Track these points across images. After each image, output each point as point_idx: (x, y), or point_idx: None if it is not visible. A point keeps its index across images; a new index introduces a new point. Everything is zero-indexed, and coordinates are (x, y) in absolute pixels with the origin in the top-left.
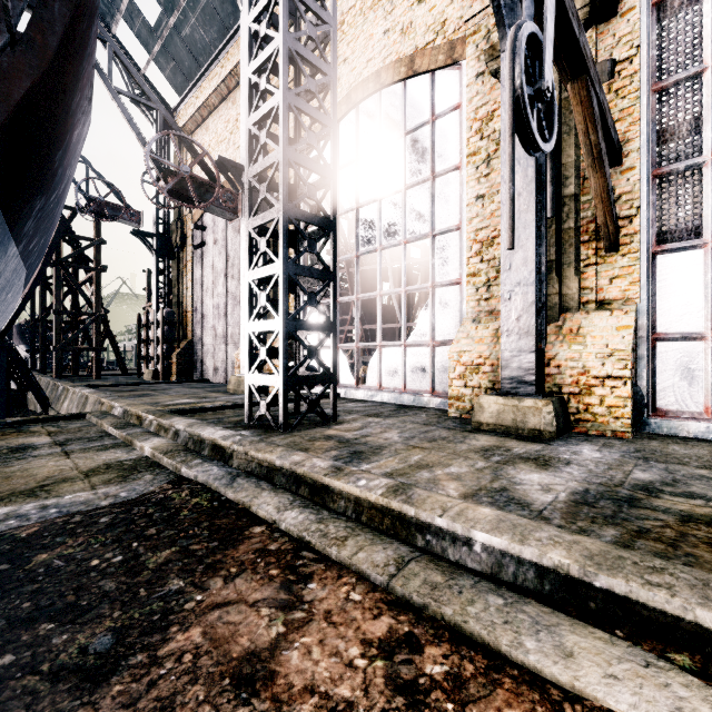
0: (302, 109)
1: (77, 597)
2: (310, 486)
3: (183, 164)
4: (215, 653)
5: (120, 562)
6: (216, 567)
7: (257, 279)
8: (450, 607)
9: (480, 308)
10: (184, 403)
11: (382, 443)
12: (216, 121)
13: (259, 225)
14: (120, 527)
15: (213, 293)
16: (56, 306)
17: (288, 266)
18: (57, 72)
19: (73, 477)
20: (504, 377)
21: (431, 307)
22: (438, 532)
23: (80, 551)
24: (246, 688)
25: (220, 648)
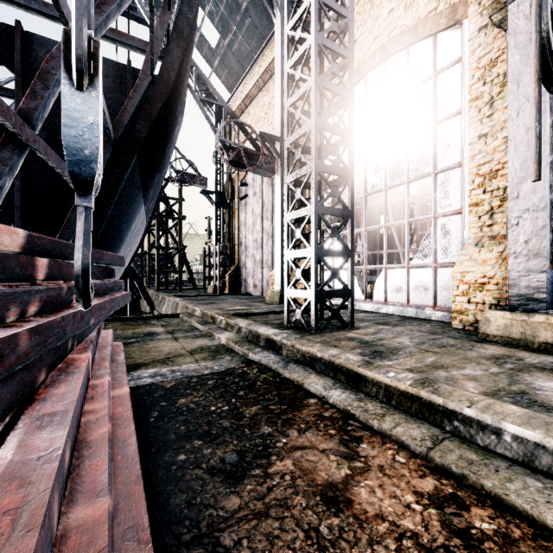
0: (327, 88)
1: (209, 428)
2: (345, 374)
3: (239, 141)
4: (305, 478)
5: (228, 410)
6: (290, 422)
7: (293, 219)
8: (488, 481)
9: (482, 234)
10: (238, 309)
11: (396, 346)
12: (255, 107)
13: (295, 179)
14: (221, 388)
15: (252, 231)
16: (157, 244)
17: (318, 208)
18: (173, 94)
19: (184, 354)
20: (511, 295)
21: (432, 234)
22: (466, 420)
23: (202, 400)
24: (333, 505)
25: (308, 475)
